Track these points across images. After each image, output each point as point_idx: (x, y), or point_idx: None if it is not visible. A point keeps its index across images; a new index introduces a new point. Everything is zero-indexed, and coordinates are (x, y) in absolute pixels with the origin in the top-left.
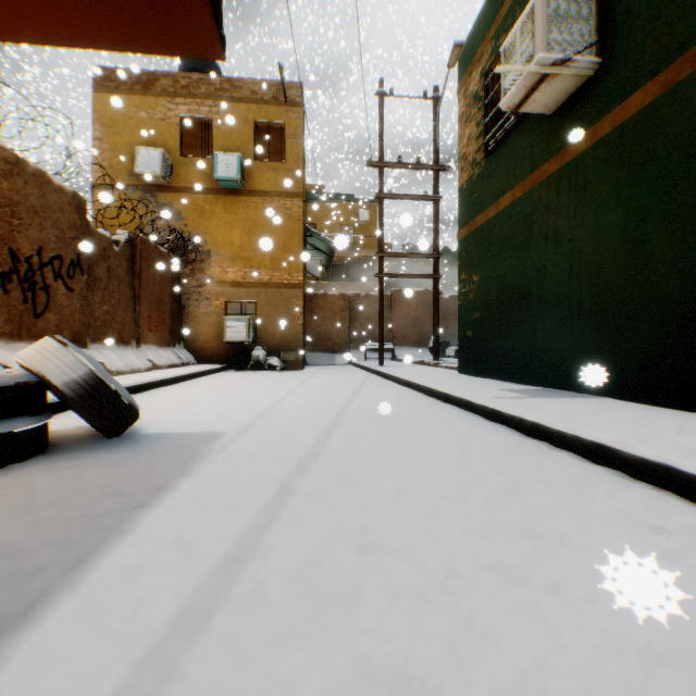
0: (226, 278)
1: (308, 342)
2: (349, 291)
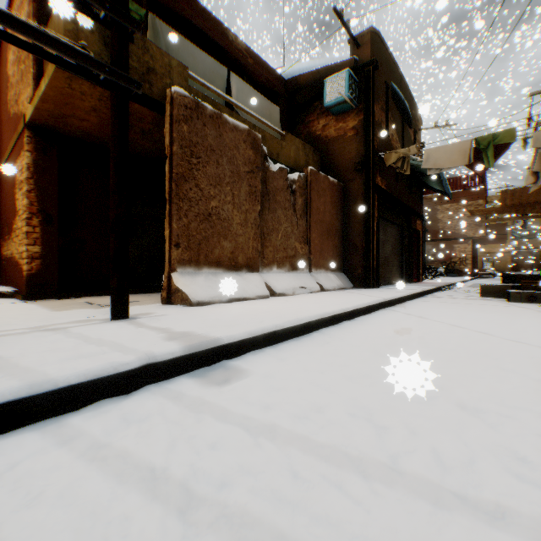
0: (481, 251)
1: (510, 268)
2: (534, 243)
